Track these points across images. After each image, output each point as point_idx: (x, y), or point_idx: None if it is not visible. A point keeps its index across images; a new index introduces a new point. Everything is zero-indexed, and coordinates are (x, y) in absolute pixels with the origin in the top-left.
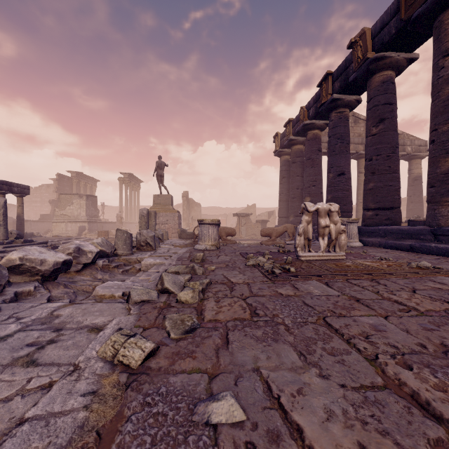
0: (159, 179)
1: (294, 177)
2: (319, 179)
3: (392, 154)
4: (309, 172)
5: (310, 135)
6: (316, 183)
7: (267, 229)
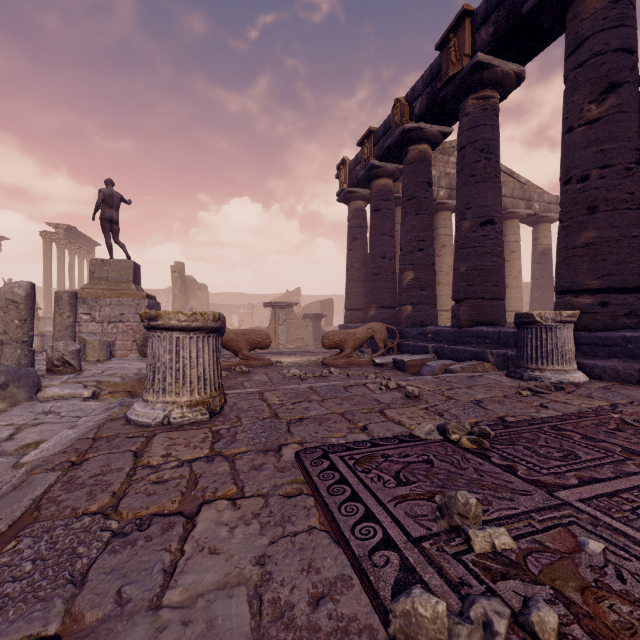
0: (107, 228)
1: (377, 236)
2: (430, 238)
3: (637, 165)
4: (411, 223)
5: (413, 154)
6: (424, 245)
7: (336, 334)
